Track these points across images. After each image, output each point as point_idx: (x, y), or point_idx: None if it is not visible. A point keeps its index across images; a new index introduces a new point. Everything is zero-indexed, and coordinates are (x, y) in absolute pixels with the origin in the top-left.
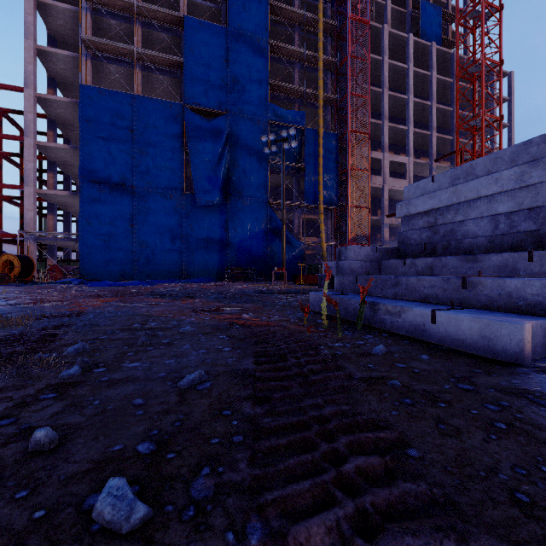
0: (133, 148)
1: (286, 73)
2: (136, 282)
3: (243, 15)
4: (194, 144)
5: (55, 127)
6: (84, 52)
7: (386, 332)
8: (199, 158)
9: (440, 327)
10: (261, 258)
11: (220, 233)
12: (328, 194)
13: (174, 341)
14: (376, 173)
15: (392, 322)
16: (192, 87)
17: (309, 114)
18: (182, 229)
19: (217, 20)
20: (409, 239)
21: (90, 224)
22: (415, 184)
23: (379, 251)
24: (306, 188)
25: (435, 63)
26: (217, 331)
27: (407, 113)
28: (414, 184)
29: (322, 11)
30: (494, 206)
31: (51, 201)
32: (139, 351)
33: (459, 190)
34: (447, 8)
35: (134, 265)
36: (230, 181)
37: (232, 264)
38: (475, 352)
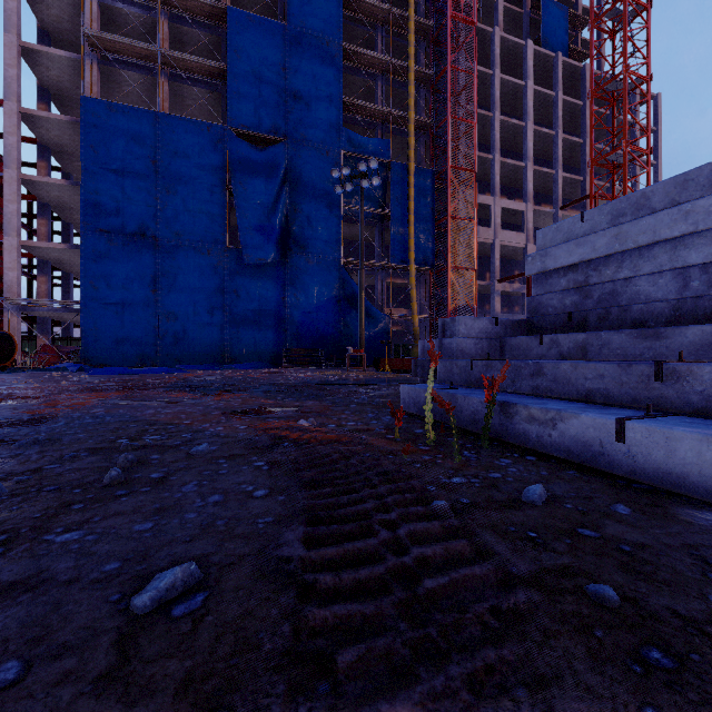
0: (156, 185)
1: (365, 89)
2: (159, 369)
3: (307, 9)
4: (241, 181)
5: (49, 156)
6: (89, 53)
7: (531, 452)
8: (247, 200)
9: (634, 448)
10: (332, 335)
11: (276, 302)
12: (422, 251)
13: (172, 475)
14: (484, 224)
15: (541, 436)
16: (238, 104)
17: (395, 144)
18: (224, 297)
19: (272, 14)
20: (546, 306)
21: (97, 289)
22: (555, 226)
23: (500, 324)
24: (392, 243)
25: (561, 80)
26: (253, 452)
27: (524, 146)
28: (552, 226)
29: (414, 7)
30: (682, 253)
31: (43, 258)
32: (97, 500)
33: (624, 232)
34: (576, 10)
35: (157, 345)
36: (290, 232)
37: (292, 343)
38: (709, 498)
